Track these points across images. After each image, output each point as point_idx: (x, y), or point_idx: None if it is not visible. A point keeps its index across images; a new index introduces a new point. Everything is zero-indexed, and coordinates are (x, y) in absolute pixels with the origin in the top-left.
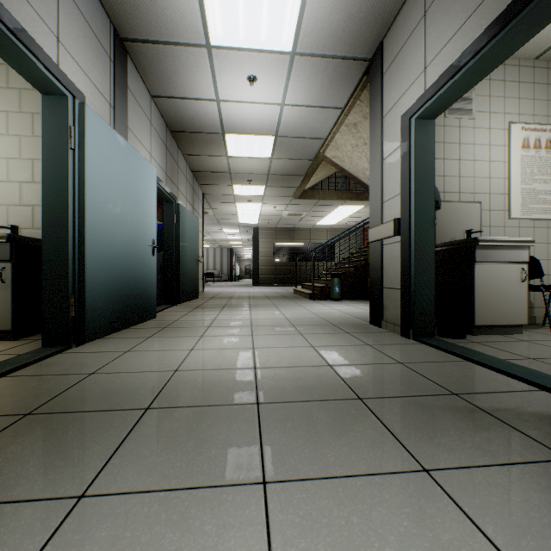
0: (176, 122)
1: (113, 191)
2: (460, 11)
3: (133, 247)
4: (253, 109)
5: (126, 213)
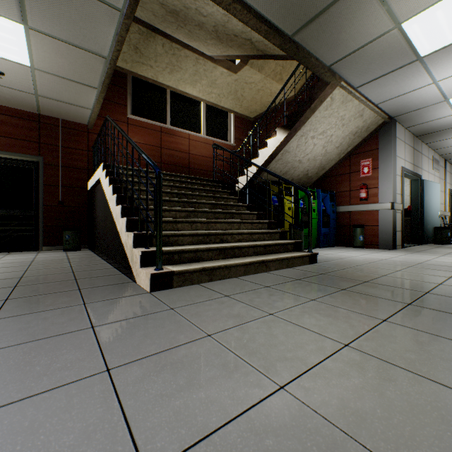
0: None
1: None
2: (409, 158)
3: None
4: None
5: None
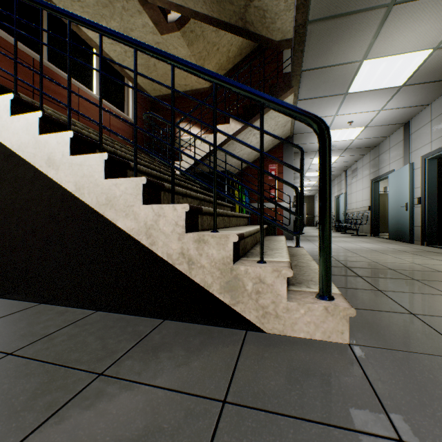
0: (441, 88)
1: (393, 193)
2: None
3: (398, 209)
4: (357, 110)
5: (396, 197)
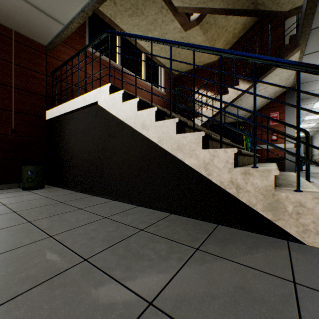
0: None
1: None
2: None
3: None
4: None
5: None
